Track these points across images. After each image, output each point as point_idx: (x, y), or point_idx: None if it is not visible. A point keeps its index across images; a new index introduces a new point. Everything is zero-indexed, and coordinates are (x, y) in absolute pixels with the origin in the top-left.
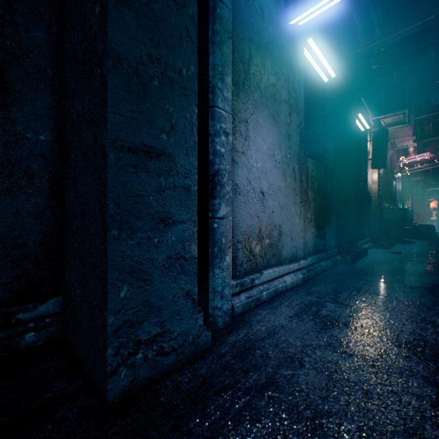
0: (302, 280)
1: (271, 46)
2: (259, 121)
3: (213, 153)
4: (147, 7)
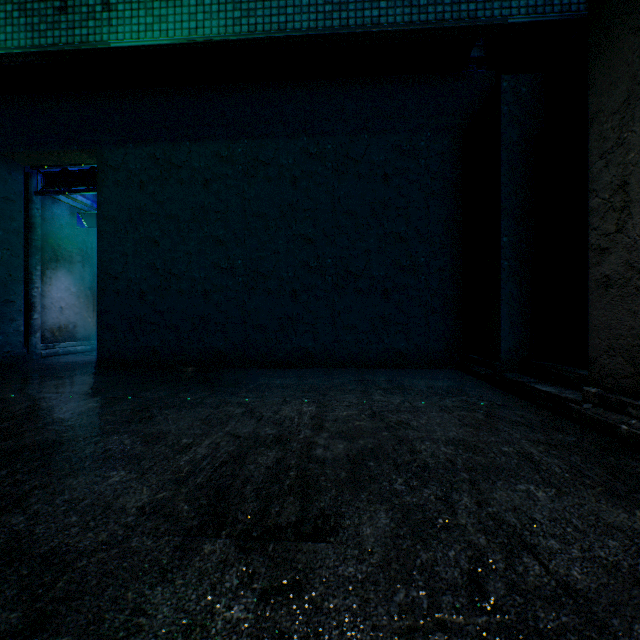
0: (91, 350)
1: (68, 239)
2: (60, 275)
3: (32, 296)
4: (7, 263)
